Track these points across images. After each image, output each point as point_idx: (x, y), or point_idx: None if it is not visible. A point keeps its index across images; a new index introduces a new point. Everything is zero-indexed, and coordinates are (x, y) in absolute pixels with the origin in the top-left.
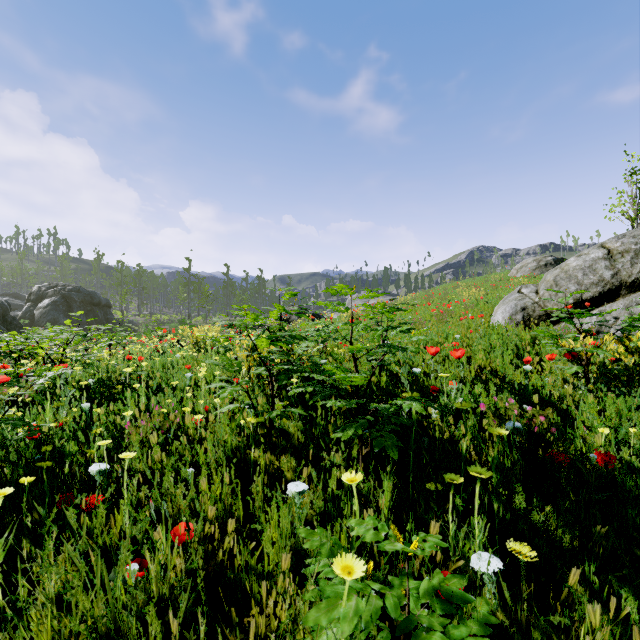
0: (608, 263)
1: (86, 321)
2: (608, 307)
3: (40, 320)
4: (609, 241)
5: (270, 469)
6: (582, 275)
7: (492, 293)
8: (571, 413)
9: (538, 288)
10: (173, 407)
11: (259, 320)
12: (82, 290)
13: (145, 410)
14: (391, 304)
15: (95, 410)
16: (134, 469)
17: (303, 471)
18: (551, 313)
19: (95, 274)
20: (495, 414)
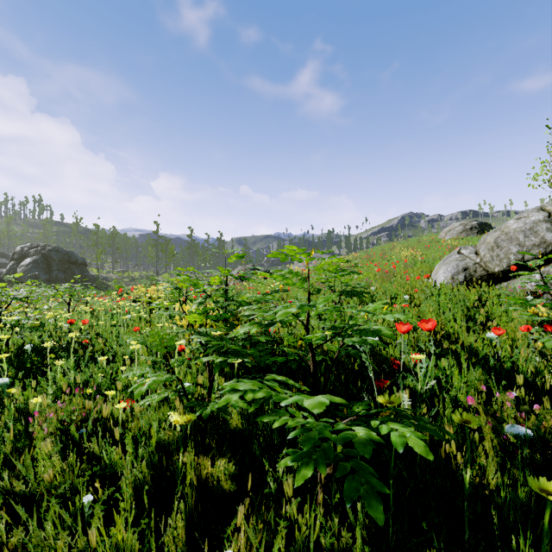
0: (549, 225)
1: (64, 278)
2: (551, 268)
3: (22, 277)
4: (548, 204)
5: (203, 478)
6: (523, 237)
7: (426, 253)
8: (551, 391)
9: (477, 249)
10: (102, 384)
11: (199, 286)
12: (61, 250)
13: (73, 386)
14: (336, 263)
15: (8, 391)
16: (17, 492)
17: (239, 516)
18: (493, 273)
19: (74, 236)
20: (489, 412)
